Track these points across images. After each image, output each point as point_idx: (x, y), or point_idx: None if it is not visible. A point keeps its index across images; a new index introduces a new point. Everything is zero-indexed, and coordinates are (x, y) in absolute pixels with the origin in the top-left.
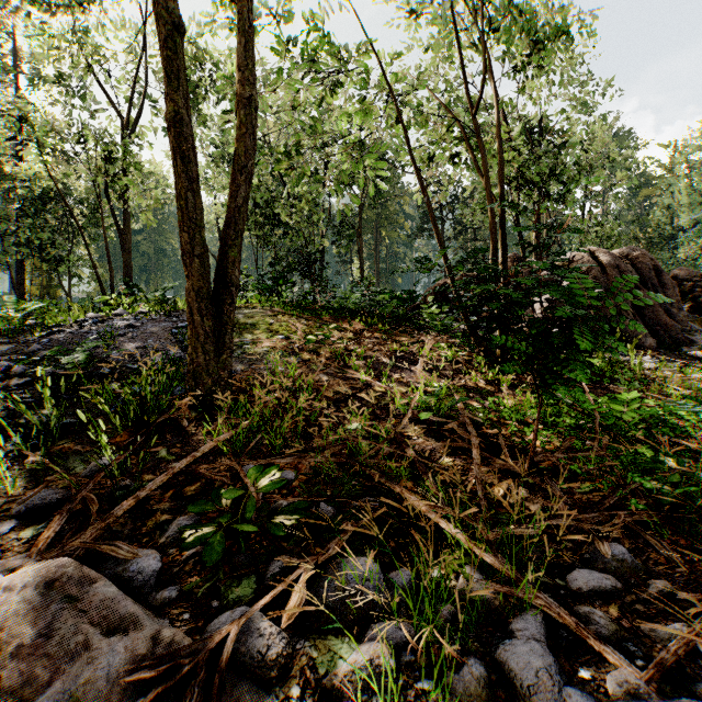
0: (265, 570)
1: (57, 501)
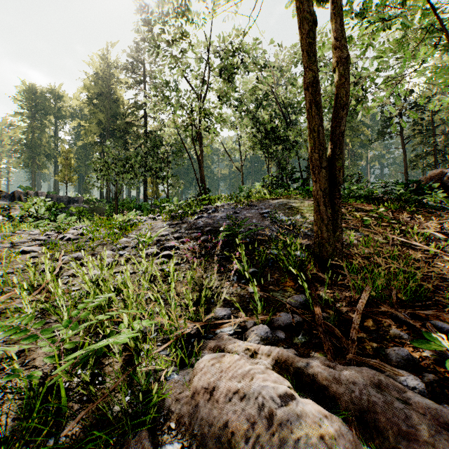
0: None
1: (297, 322)
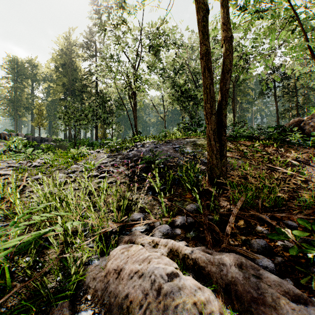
0: None
1: (190, 222)
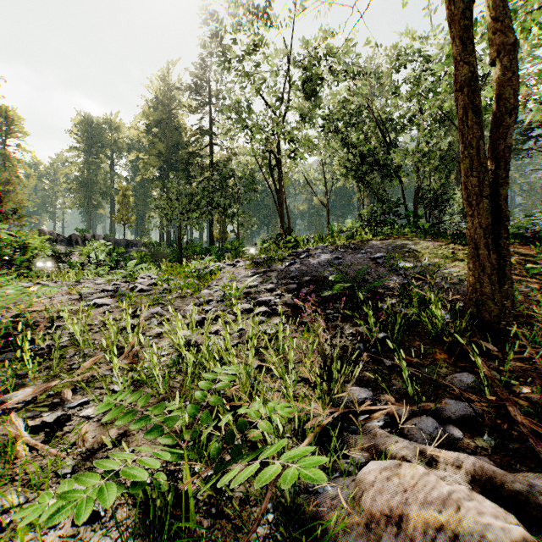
0: None
1: (475, 415)
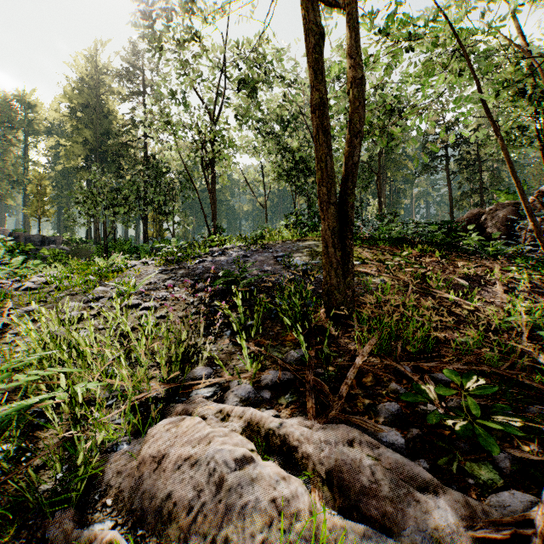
0: (493, 459)
1: (287, 380)
